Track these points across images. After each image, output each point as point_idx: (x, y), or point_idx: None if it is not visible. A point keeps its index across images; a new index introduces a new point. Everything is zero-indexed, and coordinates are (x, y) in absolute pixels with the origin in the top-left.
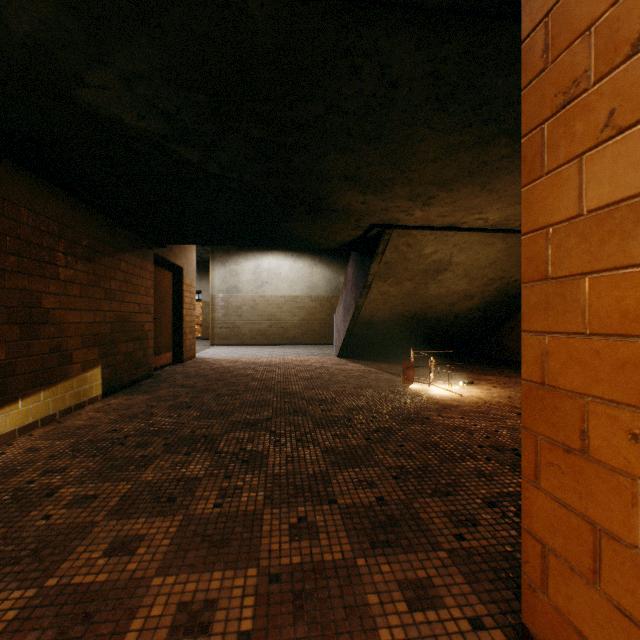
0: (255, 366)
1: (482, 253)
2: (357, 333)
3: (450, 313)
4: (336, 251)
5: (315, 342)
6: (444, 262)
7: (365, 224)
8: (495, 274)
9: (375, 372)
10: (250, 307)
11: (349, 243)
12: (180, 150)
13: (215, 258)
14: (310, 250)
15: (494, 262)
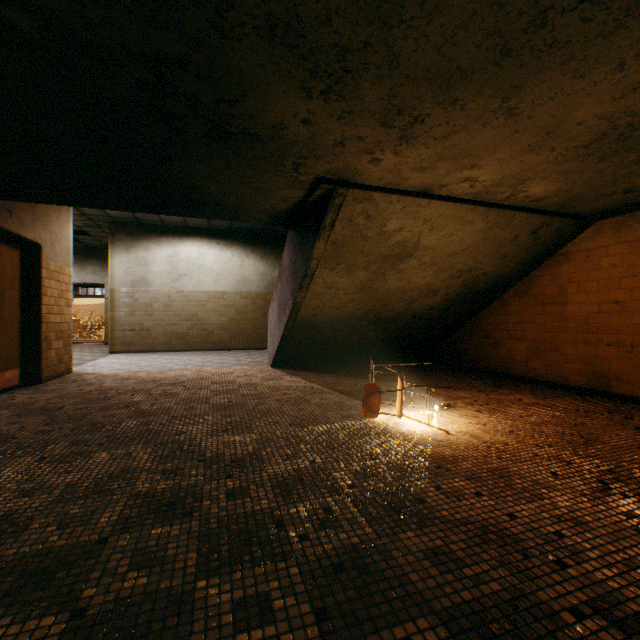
0: (152, 386)
1: (457, 234)
2: (295, 337)
3: (408, 312)
4: (271, 241)
5: (246, 346)
6: (410, 245)
7: (307, 177)
8: (465, 264)
9: (319, 390)
10: (164, 304)
11: (284, 215)
12: None
13: (116, 242)
14: (240, 238)
15: (468, 248)
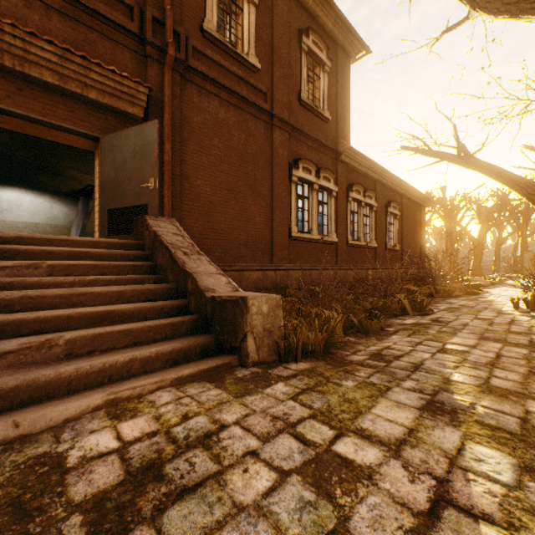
0: None
1: None
2: None
3: None
4: (74, 195)
5: None
6: None
7: (85, 184)
8: None
9: None
10: None
11: (78, 191)
12: None
13: None
14: (51, 191)
15: None
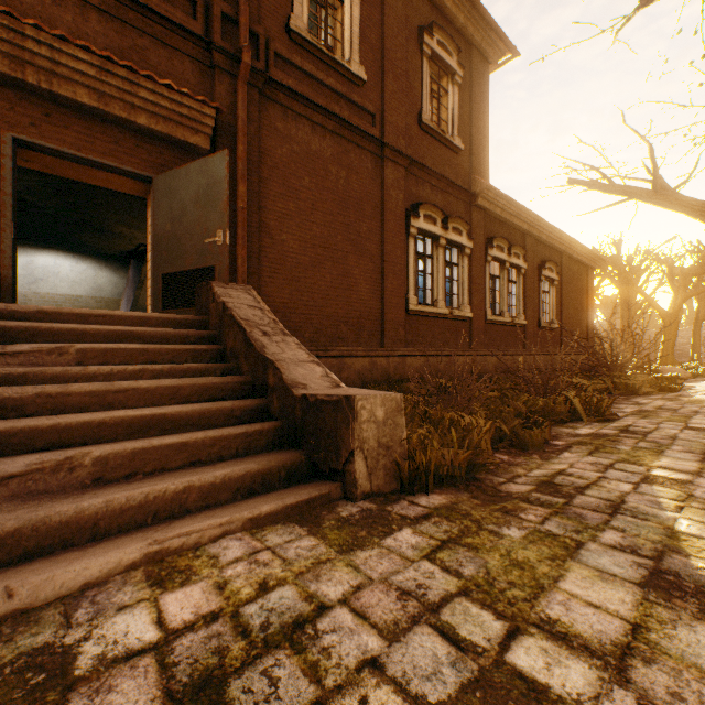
0: None
1: None
2: None
3: None
4: (124, 259)
5: None
6: None
7: (136, 243)
8: None
9: None
10: (20, 302)
11: (128, 253)
12: (26, 196)
13: None
14: (95, 254)
15: None
